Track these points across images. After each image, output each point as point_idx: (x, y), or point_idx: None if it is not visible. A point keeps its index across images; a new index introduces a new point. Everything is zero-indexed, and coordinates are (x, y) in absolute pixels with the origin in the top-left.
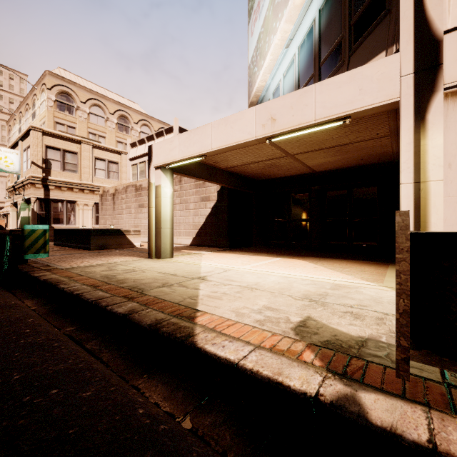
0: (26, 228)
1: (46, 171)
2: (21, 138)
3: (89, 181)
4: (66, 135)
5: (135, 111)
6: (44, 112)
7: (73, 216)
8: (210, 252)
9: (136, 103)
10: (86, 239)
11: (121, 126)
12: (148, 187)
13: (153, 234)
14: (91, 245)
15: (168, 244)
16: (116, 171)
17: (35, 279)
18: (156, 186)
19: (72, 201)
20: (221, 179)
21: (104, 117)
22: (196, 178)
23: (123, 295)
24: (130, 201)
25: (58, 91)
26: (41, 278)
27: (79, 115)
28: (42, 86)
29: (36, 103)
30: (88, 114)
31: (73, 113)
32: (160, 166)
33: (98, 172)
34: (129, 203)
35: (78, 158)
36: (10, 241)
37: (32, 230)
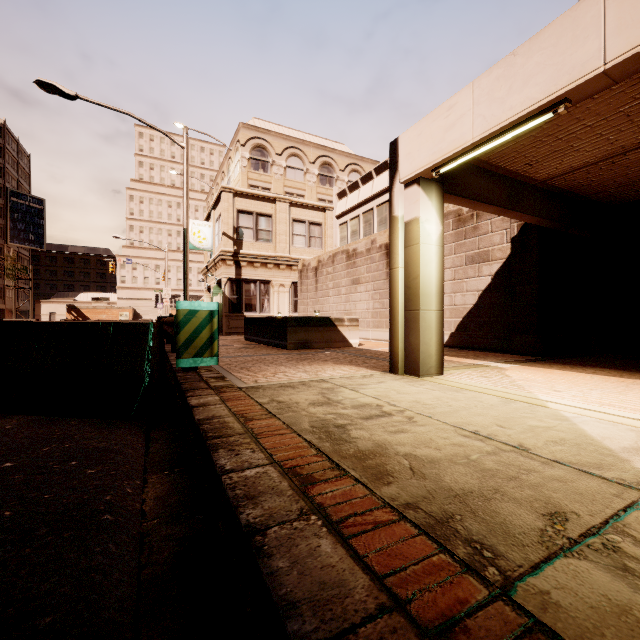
0: (181, 308)
1: (238, 243)
2: (213, 206)
3: (286, 252)
4: (259, 193)
5: (341, 153)
6: (238, 175)
7: (267, 301)
8: (511, 364)
9: (341, 144)
10: (282, 332)
11: (323, 178)
12: (390, 227)
13: (401, 323)
14: (289, 341)
15: (432, 345)
16: (319, 235)
17: (190, 411)
18: (405, 223)
19: (266, 280)
20: (532, 206)
21: (303, 169)
22: (480, 207)
23: (439, 621)
24: (338, 275)
25: (252, 146)
26: (195, 413)
27: (274, 172)
28: (236, 144)
29: (231, 168)
30: (285, 169)
31: (267, 170)
32: (416, 178)
33: (296, 239)
34: (337, 280)
35: (272, 223)
36: (154, 332)
37: (190, 311)
